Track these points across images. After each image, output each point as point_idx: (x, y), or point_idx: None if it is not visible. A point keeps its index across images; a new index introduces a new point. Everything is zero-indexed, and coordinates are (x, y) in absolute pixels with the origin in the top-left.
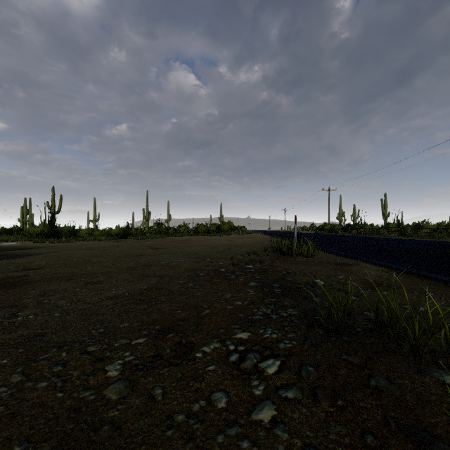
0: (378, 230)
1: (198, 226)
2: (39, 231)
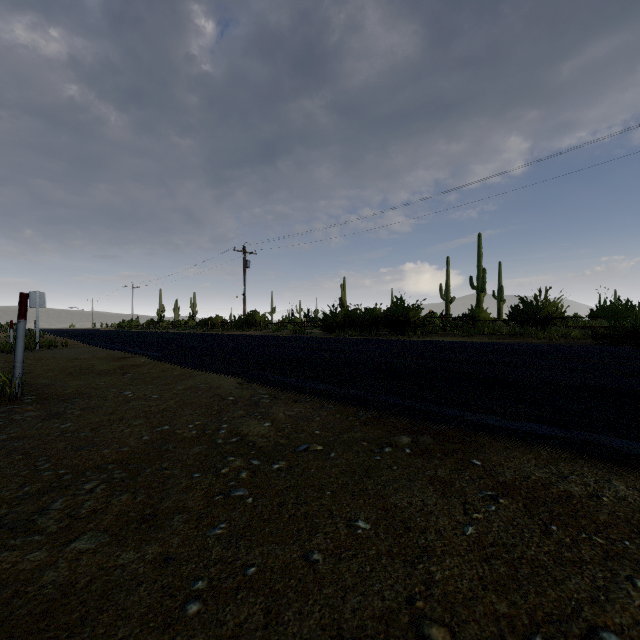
0: (150, 326)
1: None
2: None
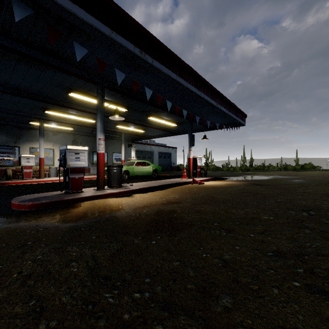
0: None
1: (287, 166)
2: (213, 167)
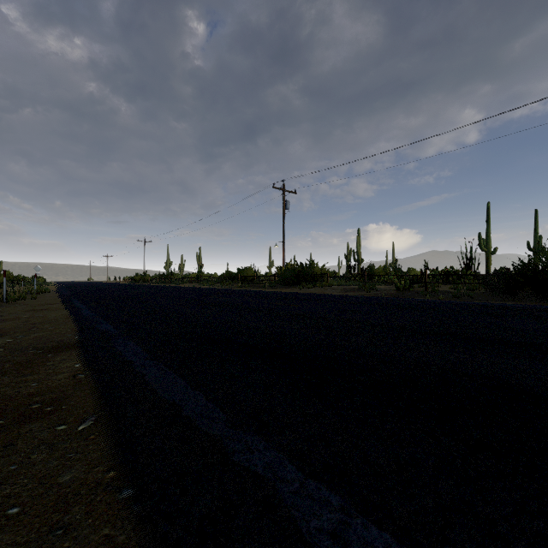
0: (165, 279)
1: None
2: None
